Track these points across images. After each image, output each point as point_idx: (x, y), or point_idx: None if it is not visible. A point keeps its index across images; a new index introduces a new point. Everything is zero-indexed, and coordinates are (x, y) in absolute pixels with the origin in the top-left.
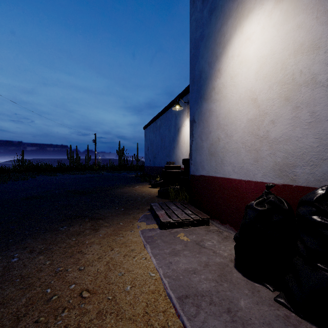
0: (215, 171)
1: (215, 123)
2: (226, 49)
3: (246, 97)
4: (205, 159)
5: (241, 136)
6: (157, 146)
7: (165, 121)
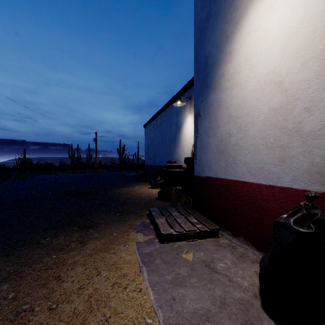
0: (225, 173)
1: (225, 116)
2: (240, 26)
3: (267, 81)
4: (213, 158)
5: (260, 130)
6: (157, 145)
7: (165, 118)
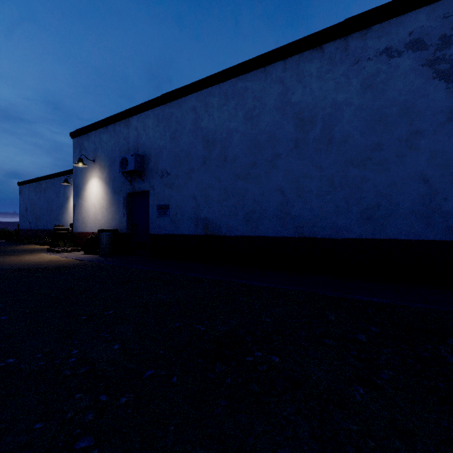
0: (84, 230)
1: (84, 210)
2: (88, 183)
3: (93, 204)
4: (80, 224)
5: (92, 217)
6: (41, 209)
7: (52, 187)
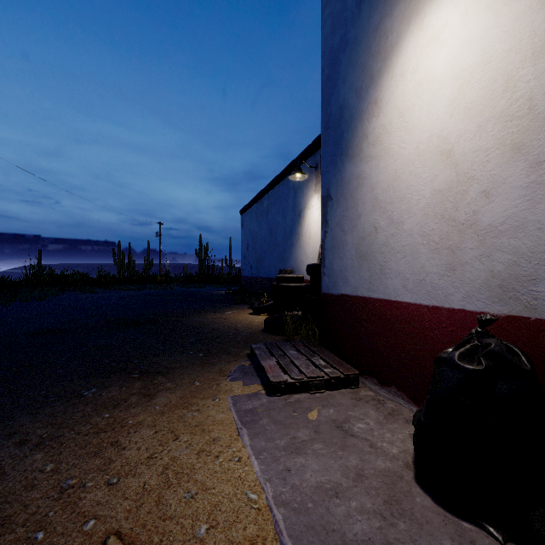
0: (369, 288)
1: (369, 200)
2: (391, 63)
3: (430, 149)
4: (350, 265)
5: (419, 223)
6: (262, 243)
7: (276, 200)
